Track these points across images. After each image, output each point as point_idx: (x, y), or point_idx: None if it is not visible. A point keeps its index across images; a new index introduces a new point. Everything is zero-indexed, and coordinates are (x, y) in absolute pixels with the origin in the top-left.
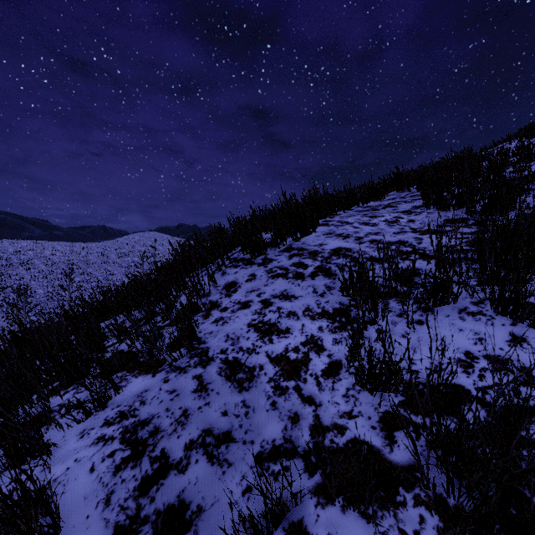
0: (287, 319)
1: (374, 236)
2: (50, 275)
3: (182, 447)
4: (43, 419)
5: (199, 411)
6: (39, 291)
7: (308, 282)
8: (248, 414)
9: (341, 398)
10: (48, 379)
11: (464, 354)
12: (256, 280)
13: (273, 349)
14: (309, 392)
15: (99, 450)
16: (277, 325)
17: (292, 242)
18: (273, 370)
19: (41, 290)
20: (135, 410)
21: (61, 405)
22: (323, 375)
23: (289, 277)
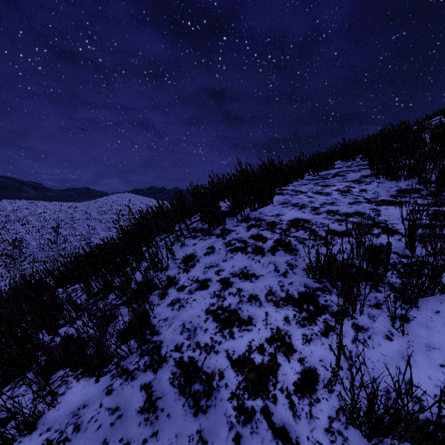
0: (249, 305)
1: (329, 206)
2: (42, 229)
3: None
4: None
5: None
6: (33, 243)
7: (269, 258)
8: None
9: (324, 434)
10: None
11: None
12: (214, 254)
13: (235, 346)
14: (281, 419)
15: None
16: (238, 313)
17: (249, 212)
18: (235, 380)
19: (34, 242)
20: (65, 440)
21: None
22: (296, 392)
23: (248, 251)
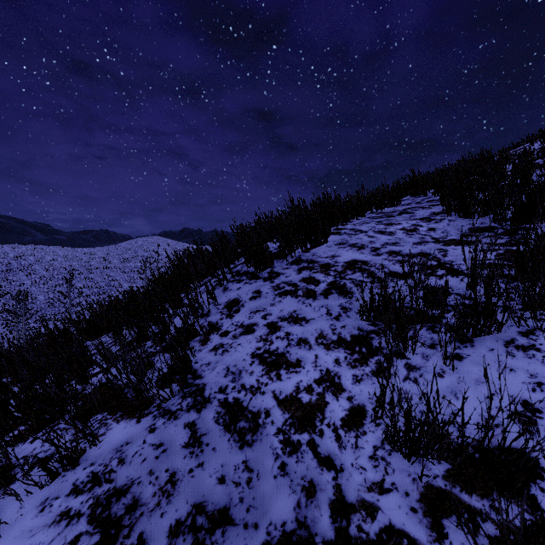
0: (298, 348)
1: (391, 246)
2: (51, 281)
3: (166, 531)
4: (0, 479)
5: (190, 476)
6: (40, 297)
7: (321, 301)
8: (251, 481)
9: (368, 460)
10: (21, 416)
11: (521, 405)
12: (261, 298)
13: (282, 387)
14: (327, 450)
15: (60, 534)
16: (286, 356)
17: (301, 253)
18: (282, 417)
19: (42, 296)
20: (110, 471)
21: (26, 457)
22: (343, 426)
23: (299, 295)
